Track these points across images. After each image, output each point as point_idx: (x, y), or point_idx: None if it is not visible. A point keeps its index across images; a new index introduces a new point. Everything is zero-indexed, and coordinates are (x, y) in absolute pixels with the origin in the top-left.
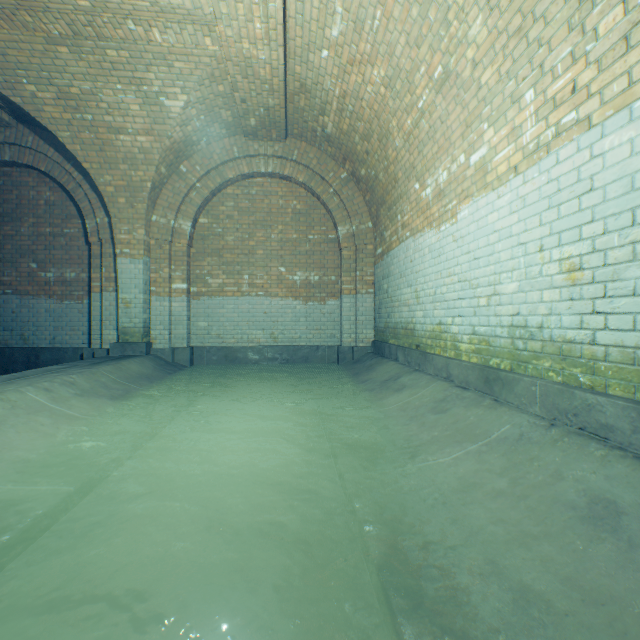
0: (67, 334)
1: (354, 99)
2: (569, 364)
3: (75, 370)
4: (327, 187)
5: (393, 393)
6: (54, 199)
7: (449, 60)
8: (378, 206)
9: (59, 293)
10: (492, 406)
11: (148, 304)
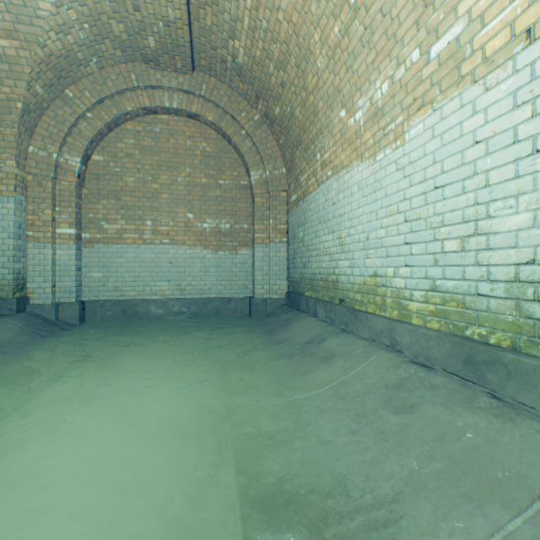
0: None
1: (269, 10)
2: None
3: None
4: (239, 129)
5: (320, 364)
6: None
7: None
8: (293, 148)
9: None
10: (501, 413)
11: (24, 251)
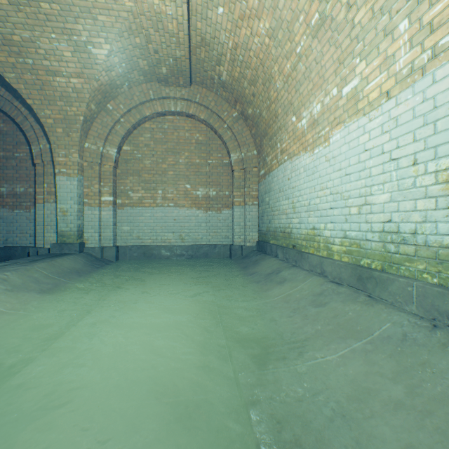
0: (17, 236)
1: (244, 50)
2: (447, 268)
3: (12, 267)
4: (222, 123)
5: (276, 285)
6: (6, 129)
7: (325, 6)
8: (261, 137)
9: (11, 204)
10: (368, 302)
11: (82, 213)
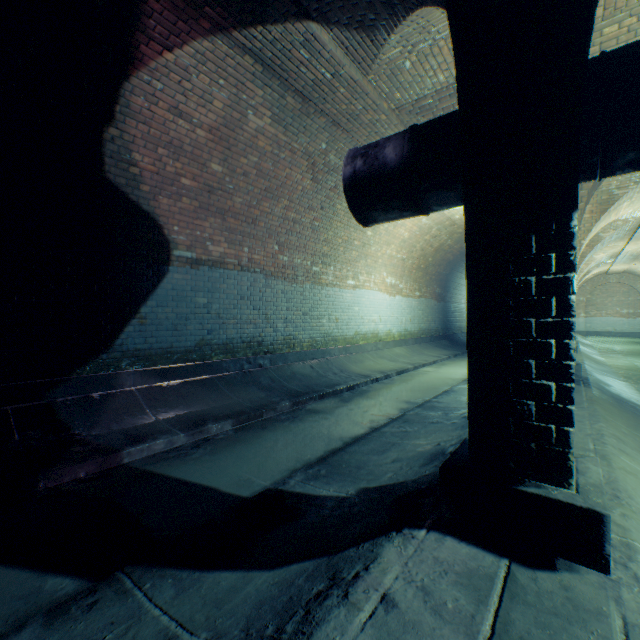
0: None
1: None
2: None
3: None
4: (636, 285)
5: None
6: None
7: None
8: None
9: None
10: None
11: None
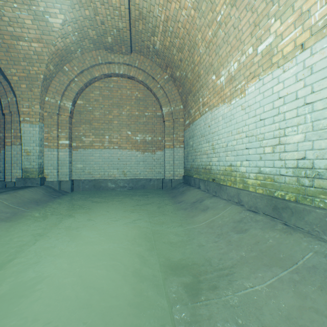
0: None
1: (173, 22)
2: None
3: None
4: (156, 84)
5: (201, 212)
6: None
7: None
8: (187, 95)
9: None
10: (286, 231)
11: (43, 153)
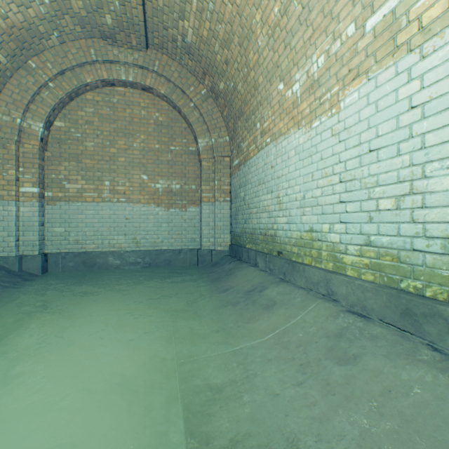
0: None
1: None
2: None
3: None
4: (188, 101)
5: (263, 312)
6: None
7: None
8: (236, 119)
9: None
10: (446, 367)
11: None
